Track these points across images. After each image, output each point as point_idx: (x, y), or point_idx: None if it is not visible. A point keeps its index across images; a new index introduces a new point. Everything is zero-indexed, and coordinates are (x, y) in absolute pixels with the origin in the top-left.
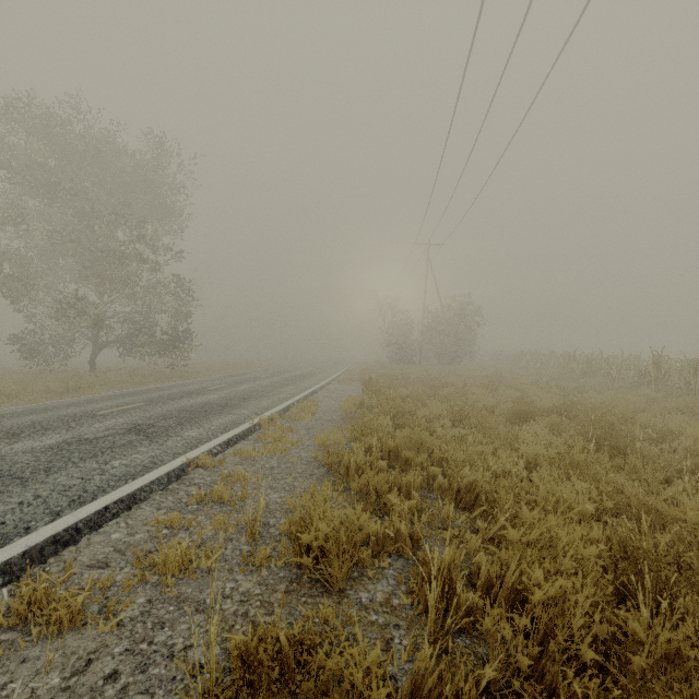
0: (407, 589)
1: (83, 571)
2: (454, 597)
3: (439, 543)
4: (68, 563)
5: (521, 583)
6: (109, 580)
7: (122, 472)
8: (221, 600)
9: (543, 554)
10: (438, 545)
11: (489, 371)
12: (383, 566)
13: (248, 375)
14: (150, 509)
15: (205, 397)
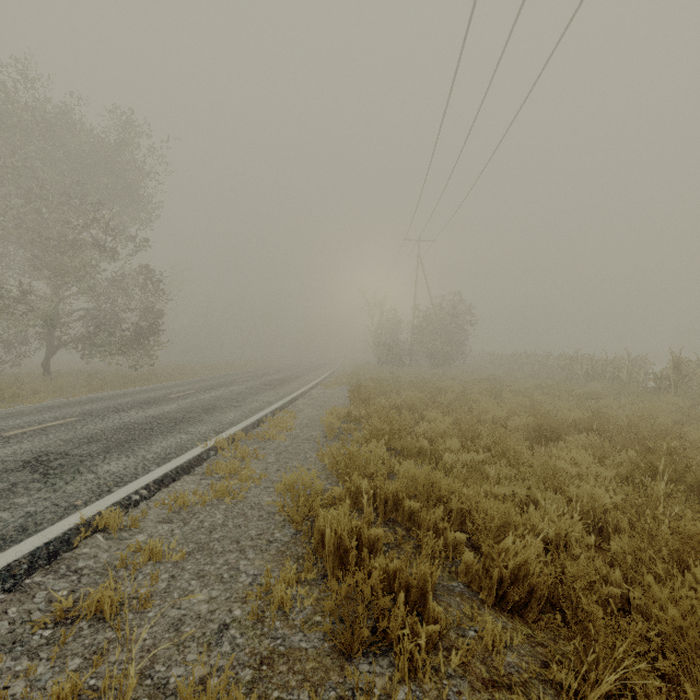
0: None
1: None
2: None
3: None
4: None
5: None
6: None
7: None
8: None
9: None
10: None
11: (485, 374)
12: None
13: (224, 378)
14: None
15: (161, 407)
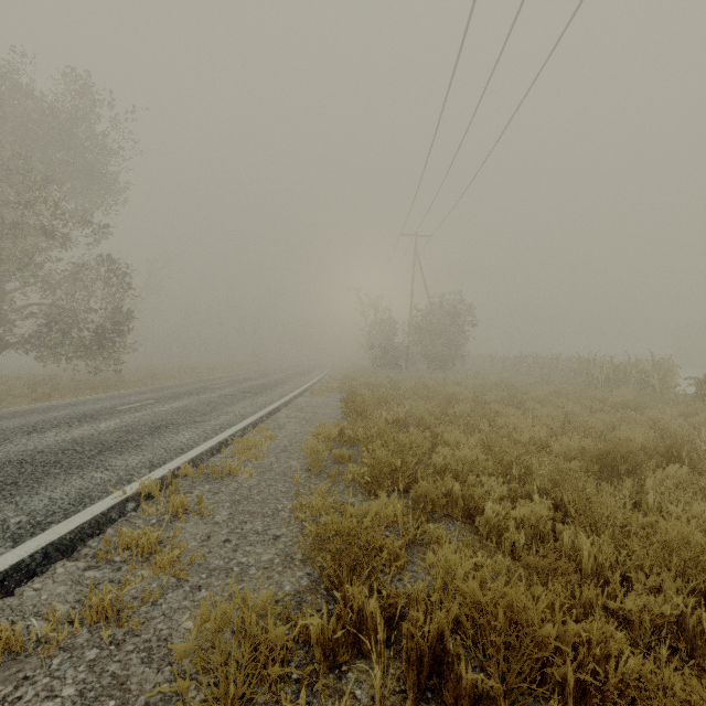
0: None
1: None
2: None
3: None
4: None
5: None
6: None
7: None
8: None
9: None
10: None
11: (491, 378)
12: None
13: (198, 384)
14: None
15: (95, 425)
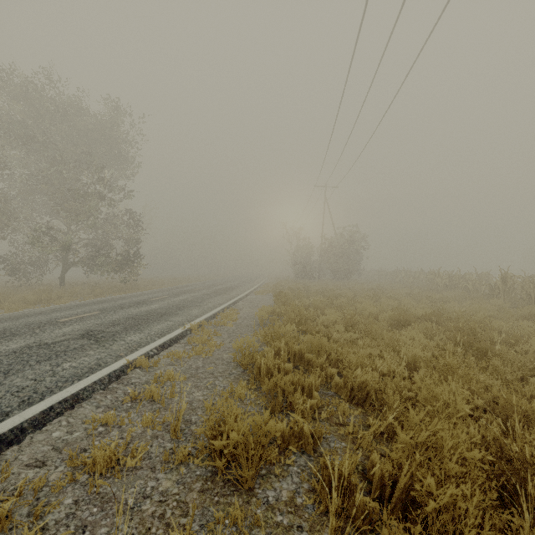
0: (310, 487)
1: (21, 471)
2: (354, 507)
3: (337, 438)
4: (5, 465)
5: (412, 484)
6: (41, 481)
7: (70, 373)
8: (141, 500)
9: (429, 454)
10: (336, 441)
11: (373, 285)
12: (288, 463)
13: (185, 288)
14: (90, 408)
15: (149, 306)
